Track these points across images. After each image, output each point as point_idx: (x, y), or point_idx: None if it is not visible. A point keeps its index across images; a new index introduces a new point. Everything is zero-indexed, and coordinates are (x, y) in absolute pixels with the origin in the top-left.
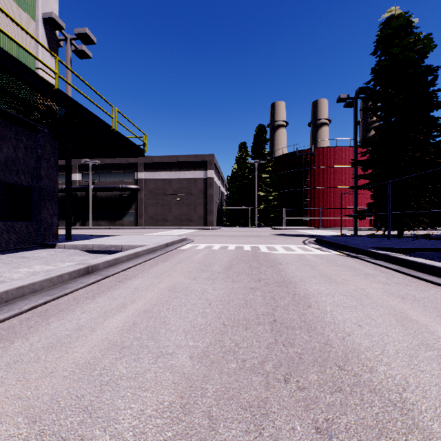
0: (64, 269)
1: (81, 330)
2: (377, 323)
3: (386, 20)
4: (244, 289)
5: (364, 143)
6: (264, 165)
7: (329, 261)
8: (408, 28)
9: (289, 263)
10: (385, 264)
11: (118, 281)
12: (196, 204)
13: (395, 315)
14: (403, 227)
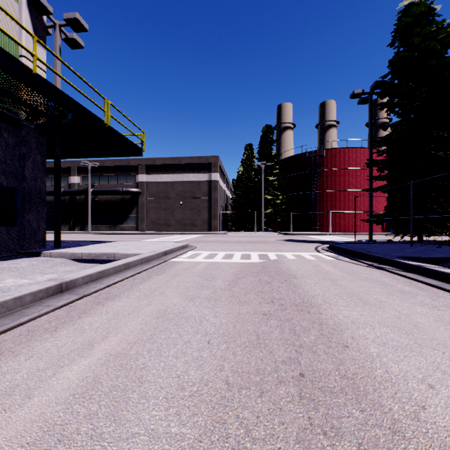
0: (27, 287)
1: (10, 395)
2: None
3: (405, 8)
4: (254, 315)
5: (380, 142)
6: (271, 167)
7: (351, 273)
8: (429, 16)
9: (305, 276)
10: (420, 278)
11: (97, 302)
12: (199, 208)
13: None
14: (424, 232)
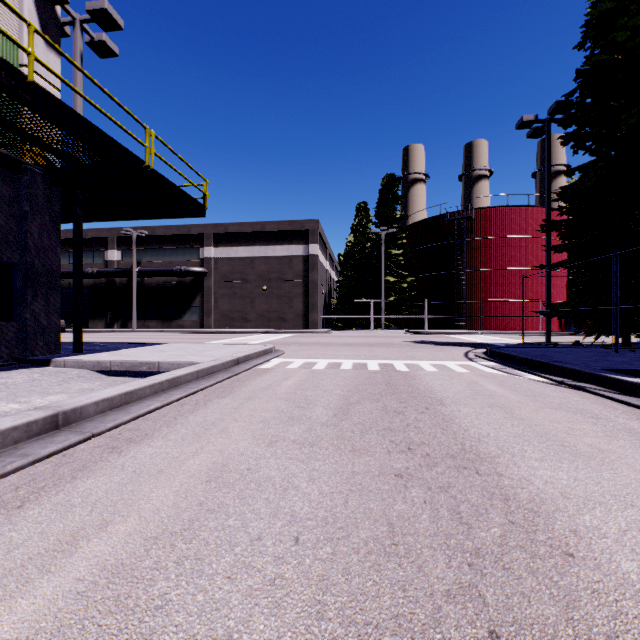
0: None
1: None
2: None
3: None
4: (380, 476)
5: (563, 194)
6: (394, 235)
7: (533, 397)
8: None
9: (457, 401)
10: None
11: (111, 448)
12: (291, 296)
13: None
14: (634, 330)
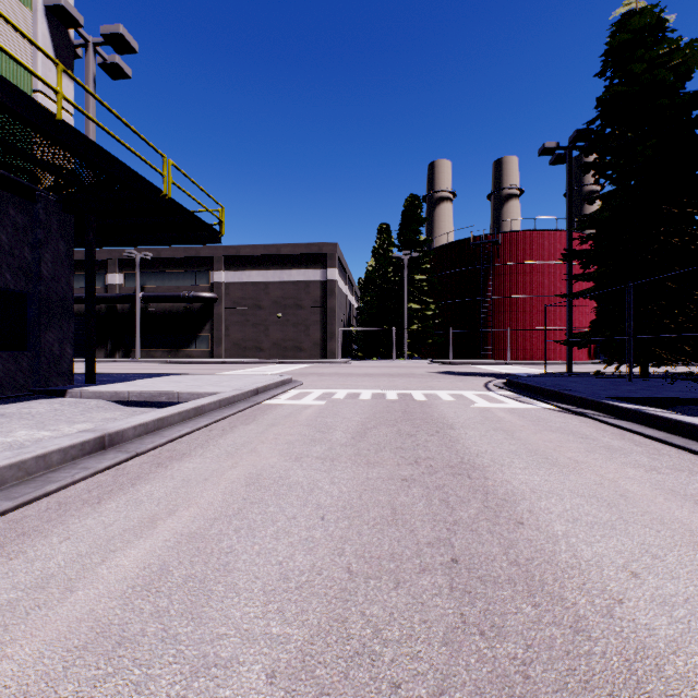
0: (54, 441)
1: (44, 588)
2: (670, 567)
3: (622, 18)
4: (389, 480)
5: (585, 223)
6: (418, 259)
7: (537, 422)
8: (658, 31)
9: (466, 426)
10: (638, 428)
11: (157, 464)
12: (308, 324)
13: (697, 547)
14: (651, 360)
